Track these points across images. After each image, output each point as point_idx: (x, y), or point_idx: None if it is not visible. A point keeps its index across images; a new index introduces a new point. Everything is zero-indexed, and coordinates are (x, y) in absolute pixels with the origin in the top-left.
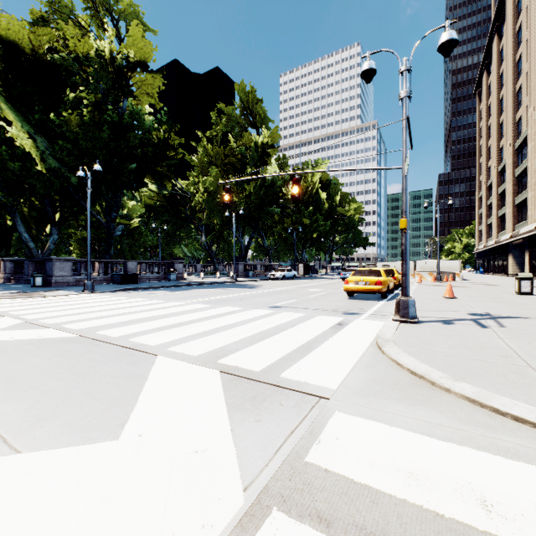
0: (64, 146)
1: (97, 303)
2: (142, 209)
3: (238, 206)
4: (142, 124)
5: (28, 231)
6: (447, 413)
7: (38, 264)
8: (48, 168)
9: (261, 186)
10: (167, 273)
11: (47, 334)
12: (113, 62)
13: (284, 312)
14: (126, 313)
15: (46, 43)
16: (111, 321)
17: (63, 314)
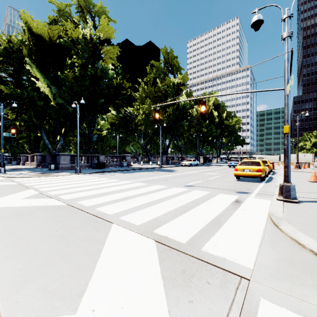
0: (66, 90)
1: (81, 181)
2: (108, 125)
3: (162, 122)
4: (107, 75)
5: (48, 139)
6: None
7: (53, 157)
8: (58, 104)
9: (177, 109)
10: (122, 162)
11: (49, 202)
12: (91, 41)
13: (195, 190)
14: (97, 188)
15: (57, 34)
16: (87, 194)
17: (61, 188)
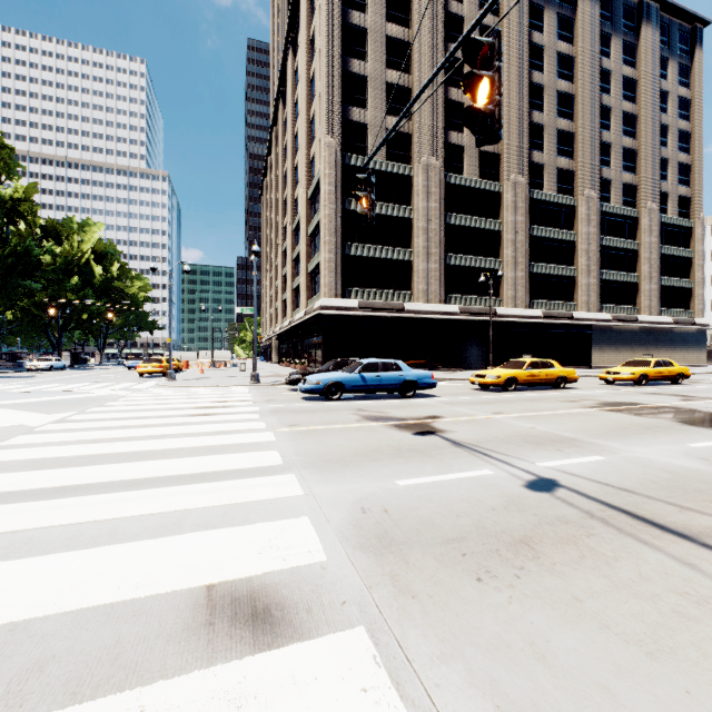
0: None
1: None
2: None
3: None
4: None
5: None
6: (170, 388)
7: None
8: None
9: (11, 254)
10: None
11: None
12: None
13: (104, 383)
14: None
15: None
16: None
17: None
